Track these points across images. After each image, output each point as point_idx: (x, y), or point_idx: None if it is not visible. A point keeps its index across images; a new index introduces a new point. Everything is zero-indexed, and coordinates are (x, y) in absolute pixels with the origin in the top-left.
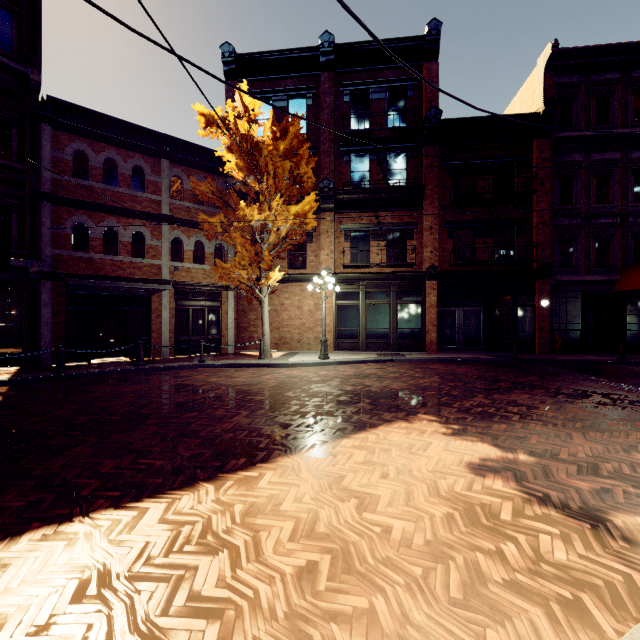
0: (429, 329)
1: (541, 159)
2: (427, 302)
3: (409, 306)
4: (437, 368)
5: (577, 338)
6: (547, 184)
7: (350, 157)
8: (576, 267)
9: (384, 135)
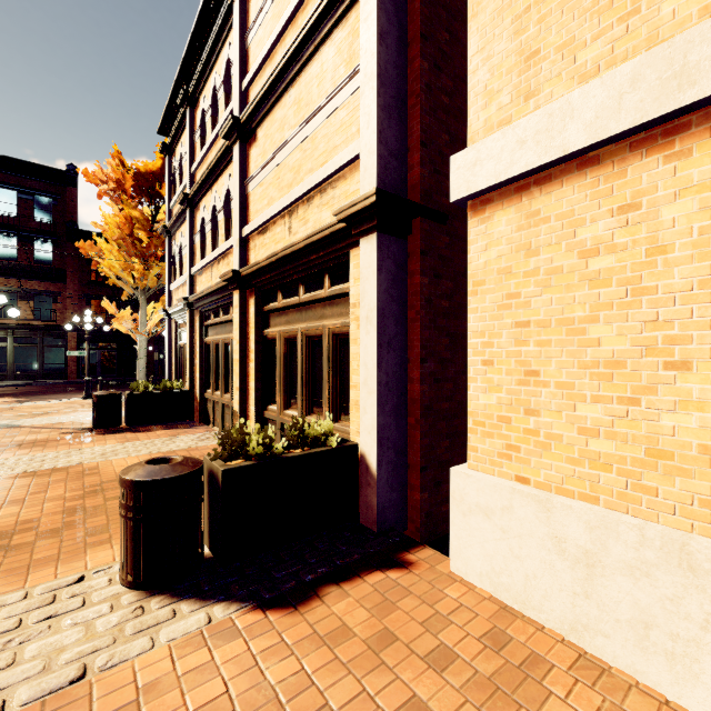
0: (71, 364)
1: None
2: (69, 346)
3: (55, 348)
4: (59, 386)
5: None
6: None
7: None
8: None
9: (32, 226)
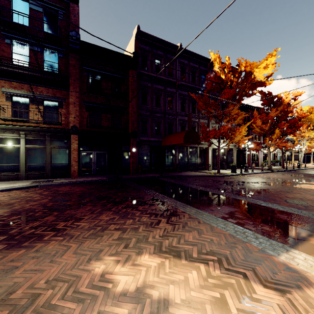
0: (73, 164)
1: (133, 80)
2: (71, 147)
3: (60, 149)
4: (63, 189)
5: (148, 166)
6: (135, 93)
7: (12, 41)
8: (148, 134)
9: (41, 36)
